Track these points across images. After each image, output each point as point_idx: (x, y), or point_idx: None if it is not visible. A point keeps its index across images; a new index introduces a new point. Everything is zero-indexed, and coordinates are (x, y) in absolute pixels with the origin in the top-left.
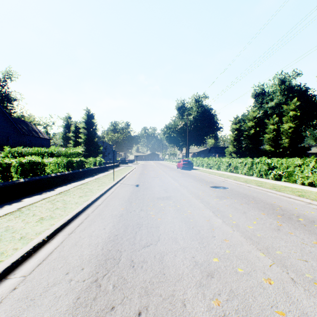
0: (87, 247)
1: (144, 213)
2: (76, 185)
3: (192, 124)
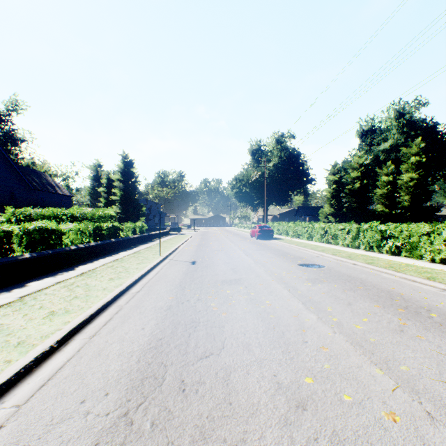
0: (116, 358)
1: (202, 304)
2: (105, 263)
3: (273, 174)
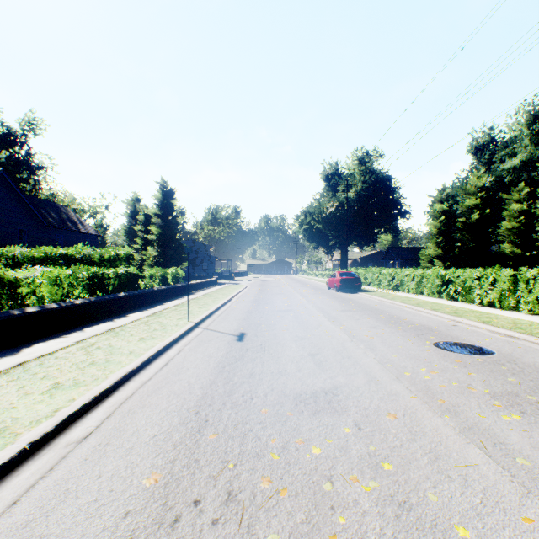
0: None
1: None
2: (88, 336)
3: (354, 204)
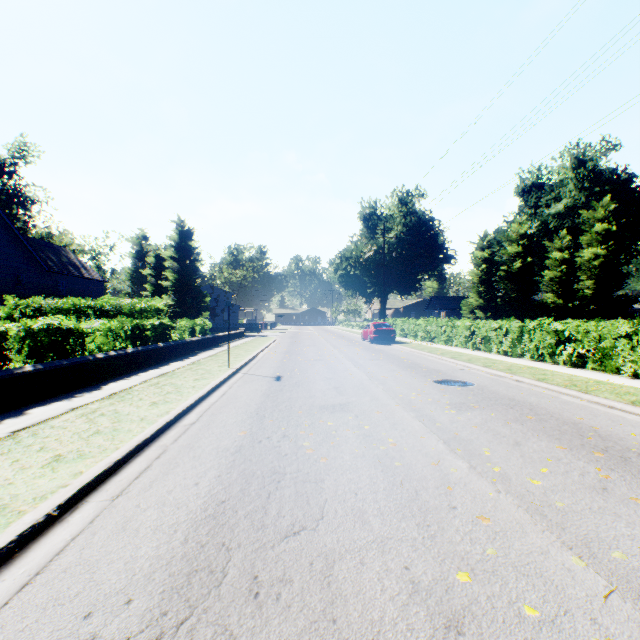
0: (149, 535)
1: (290, 444)
2: (148, 378)
3: (394, 249)
